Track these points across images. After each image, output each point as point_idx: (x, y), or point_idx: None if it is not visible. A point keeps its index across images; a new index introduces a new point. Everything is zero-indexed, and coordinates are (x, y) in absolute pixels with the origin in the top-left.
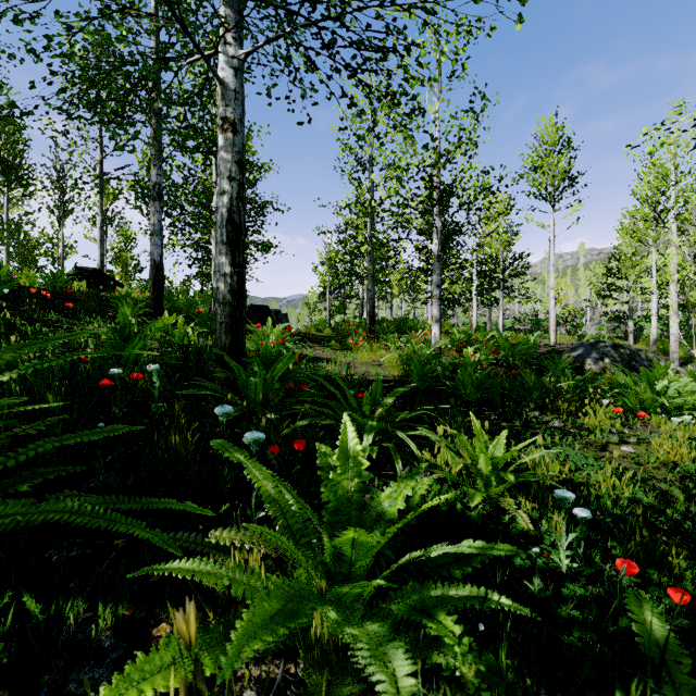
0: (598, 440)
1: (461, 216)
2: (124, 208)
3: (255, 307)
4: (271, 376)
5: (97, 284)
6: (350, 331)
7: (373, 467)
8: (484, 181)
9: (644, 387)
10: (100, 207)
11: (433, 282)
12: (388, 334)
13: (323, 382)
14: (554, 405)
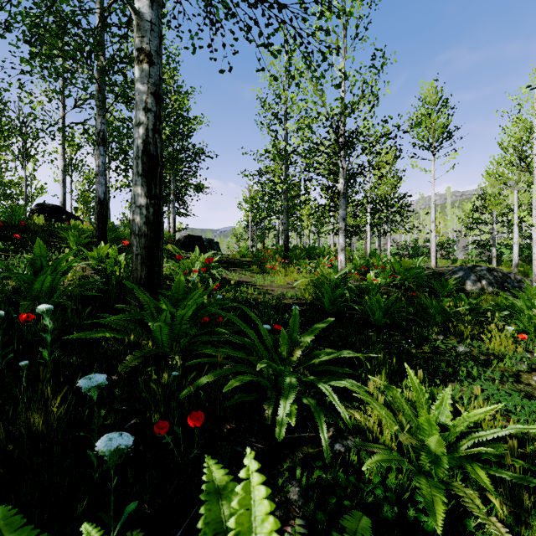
0: (508, 368)
1: (358, 164)
2: (86, 156)
3: (190, 237)
4: (179, 315)
5: (56, 218)
6: (268, 256)
7: (291, 425)
8: (385, 127)
9: (534, 311)
10: (63, 154)
11: (339, 216)
12: (300, 259)
13: (236, 321)
14: (455, 328)
